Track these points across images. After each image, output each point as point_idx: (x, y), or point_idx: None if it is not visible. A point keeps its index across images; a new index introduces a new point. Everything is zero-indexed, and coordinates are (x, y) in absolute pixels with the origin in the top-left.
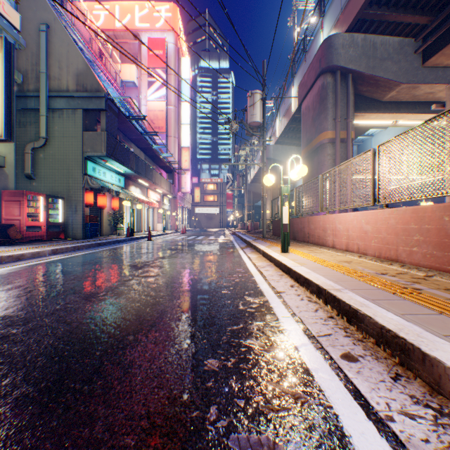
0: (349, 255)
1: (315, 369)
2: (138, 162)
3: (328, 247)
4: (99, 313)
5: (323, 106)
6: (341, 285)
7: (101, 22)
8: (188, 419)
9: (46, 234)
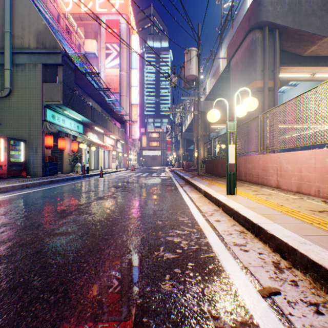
0: (307, 199)
1: None
2: (93, 112)
3: (271, 187)
4: None
5: (252, 59)
6: None
7: (70, 8)
8: None
9: (6, 172)
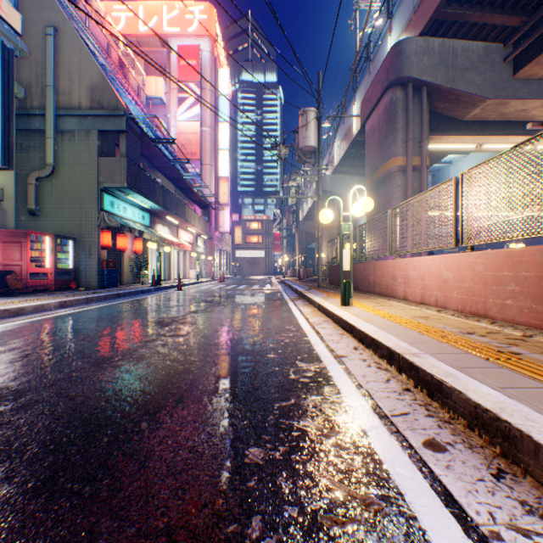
0: (424, 309)
1: (390, 462)
2: (166, 195)
3: (399, 299)
4: (112, 384)
5: (391, 127)
6: (418, 347)
7: (122, 26)
8: (221, 536)
9: (53, 283)
